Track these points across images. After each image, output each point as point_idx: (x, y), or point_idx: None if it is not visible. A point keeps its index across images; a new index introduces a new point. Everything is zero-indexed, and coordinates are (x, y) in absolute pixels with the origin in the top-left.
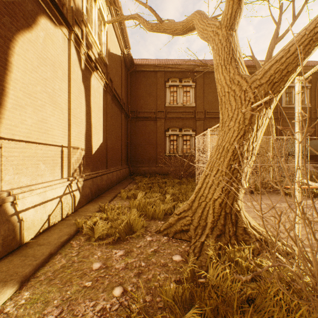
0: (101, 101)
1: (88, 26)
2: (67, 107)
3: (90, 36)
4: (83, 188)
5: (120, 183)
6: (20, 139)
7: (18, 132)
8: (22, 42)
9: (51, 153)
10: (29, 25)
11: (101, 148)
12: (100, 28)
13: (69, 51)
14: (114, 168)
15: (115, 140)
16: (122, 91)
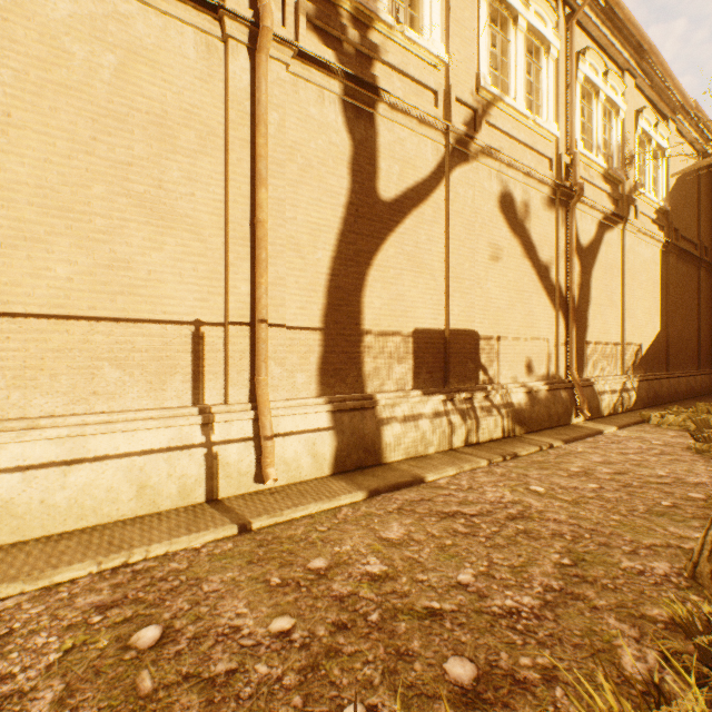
0: (656, 271)
1: (641, 192)
2: (620, 301)
3: (643, 198)
4: (637, 389)
5: (695, 398)
6: (593, 341)
7: (592, 336)
8: (594, 267)
9: (609, 351)
10: (597, 250)
11: (656, 340)
12: (654, 167)
13: (622, 242)
14: (680, 372)
15: (681, 324)
16: (700, 226)
